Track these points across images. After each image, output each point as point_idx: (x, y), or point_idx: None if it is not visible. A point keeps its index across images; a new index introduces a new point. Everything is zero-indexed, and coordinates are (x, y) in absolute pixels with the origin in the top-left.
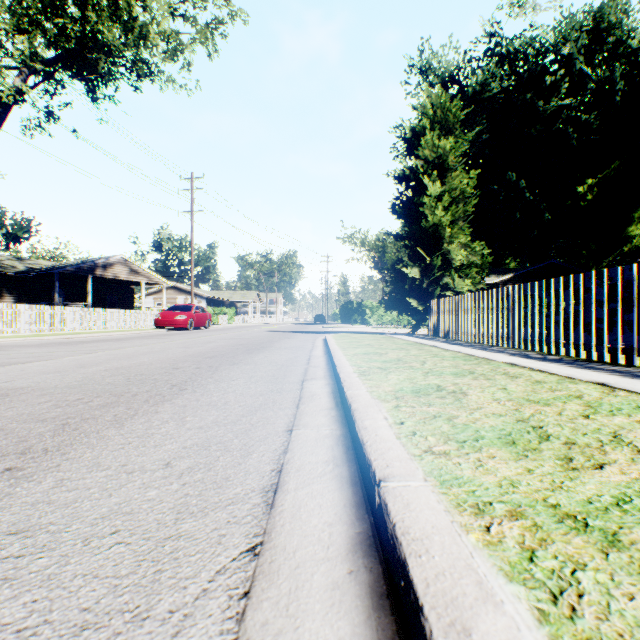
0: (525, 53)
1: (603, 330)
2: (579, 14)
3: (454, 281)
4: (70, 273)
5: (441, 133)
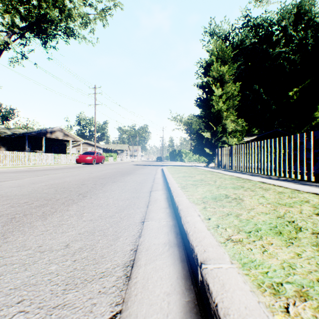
0: (262, 25)
1: (310, 164)
2: (290, 5)
3: (228, 139)
4: (33, 135)
5: (221, 64)
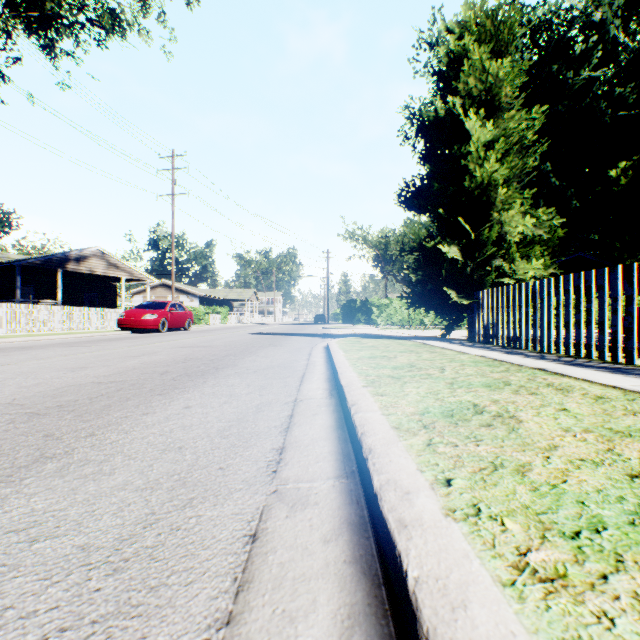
0: (549, 22)
1: None
2: None
3: (514, 263)
4: (35, 266)
5: (488, 59)
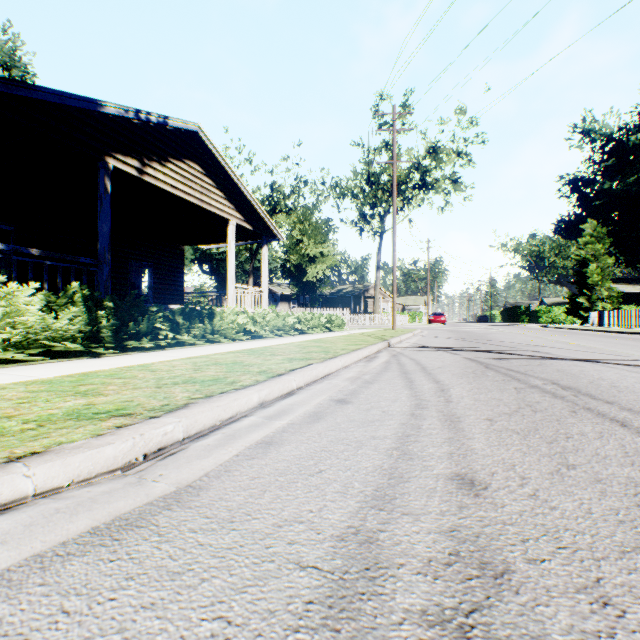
0: None
1: (632, 322)
2: None
3: (602, 304)
4: (355, 295)
5: (595, 239)
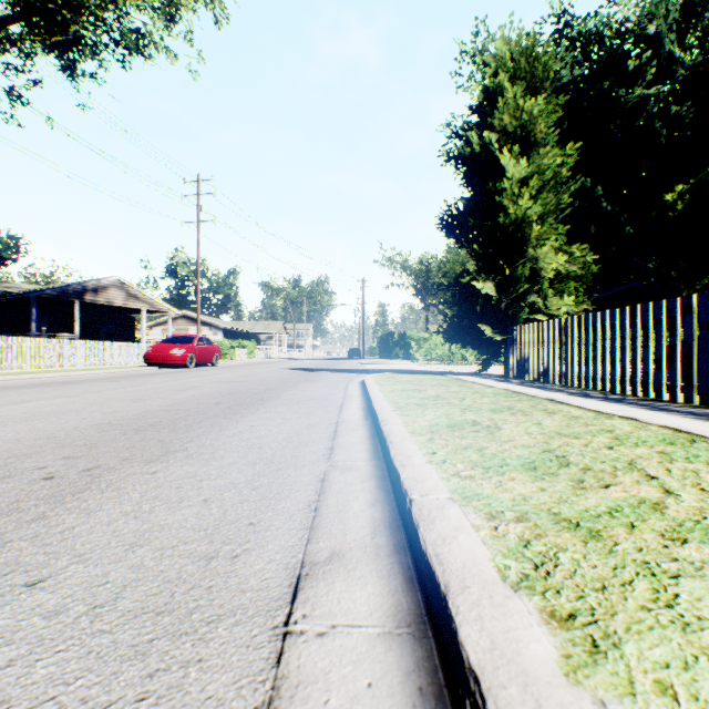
0: (601, 35)
1: None
2: None
3: (547, 299)
4: (51, 298)
5: (524, 95)
